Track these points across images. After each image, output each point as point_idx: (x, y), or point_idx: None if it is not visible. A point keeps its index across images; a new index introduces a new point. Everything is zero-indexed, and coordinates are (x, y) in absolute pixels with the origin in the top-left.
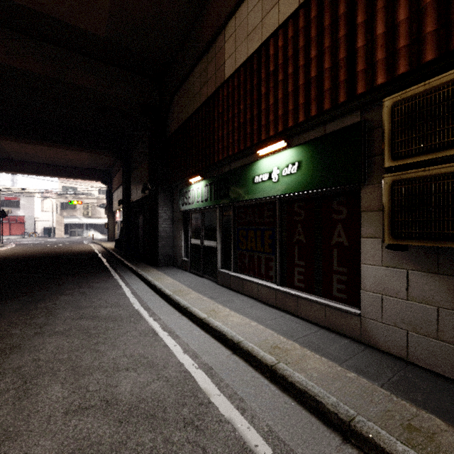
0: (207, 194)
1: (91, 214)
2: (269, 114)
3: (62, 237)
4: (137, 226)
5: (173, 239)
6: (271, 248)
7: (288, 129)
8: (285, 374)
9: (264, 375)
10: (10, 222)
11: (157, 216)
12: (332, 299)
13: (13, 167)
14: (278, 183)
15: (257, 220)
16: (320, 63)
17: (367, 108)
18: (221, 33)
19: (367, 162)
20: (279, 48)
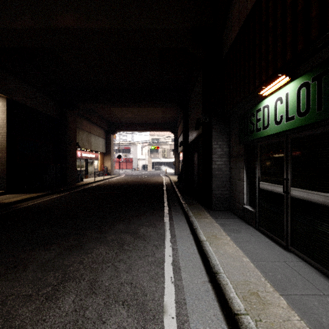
0: (307, 101)
1: (166, 156)
2: None
3: (150, 171)
4: (193, 163)
5: (230, 178)
6: None
7: None
8: None
9: None
10: (126, 161)
11: (210, 152)
12: None
13: (123, 128)
14: None
15: None
16: None
17: None
18: None
19: None
20: None
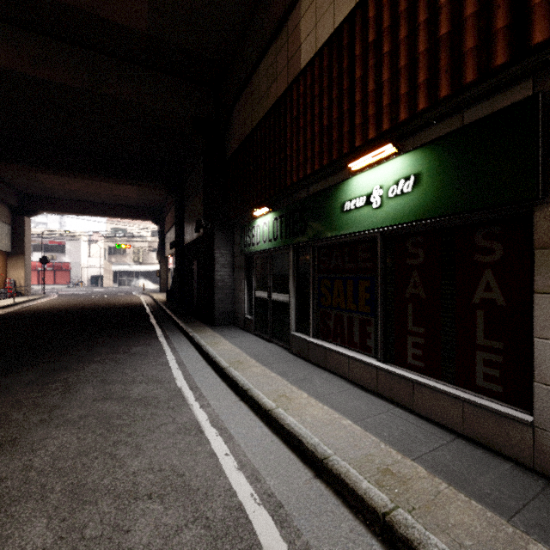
0: (276, 231)
1: (142, 260)
2: (368, 107)
3: (110, 286)
4: (192, 274)
5: (233, 290)
6: (369, 306)
7: (398, 125)
8: (411, 536)
9: (370, 528)
10: (54, 269)
11: (213, 261)
12: (474, 390)
13: (55, 206)
14: (381, 209)
15: (347, 266)
16: (457, 10)
17: (547, 72)
18: (296, 6)
19: (547, 163)
20: (383, 4)
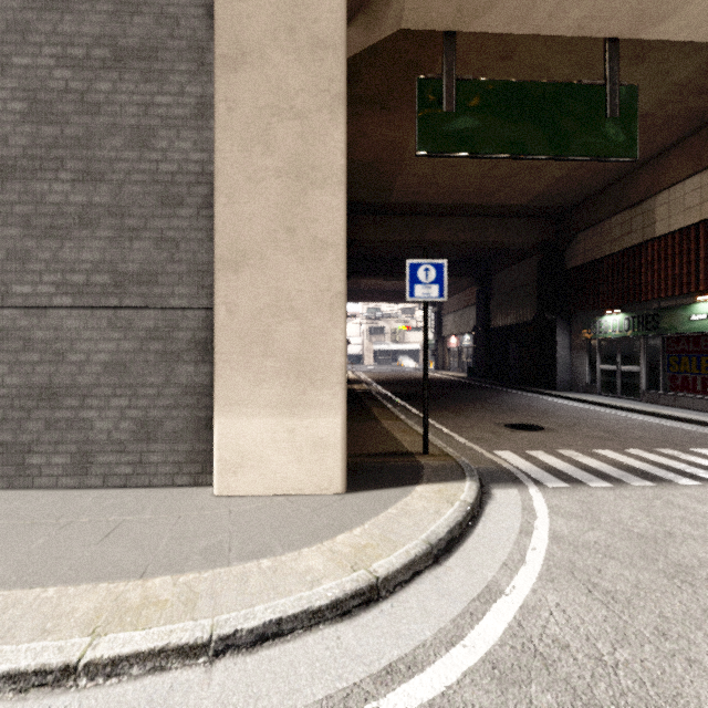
0: (628, 326)
1: (398, 339)
2: (707, 274)
3: (370, 365)
4: (506, 353)
5: (570, 366)
6: (707, 370)
7: None
8: None
9: None
10: None
11: (554, 344)
12: None
13: (357, 297)
14: None
15: (691, 349)
16: None
17: None
18: (651, 199)
19: None
20: None
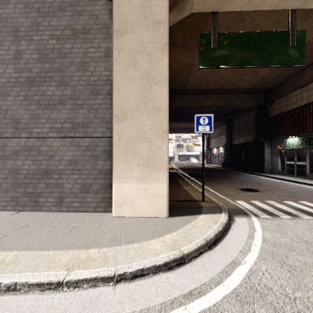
0: (300, 143)
1: (189, 150)
2: None
3: (177, 161)
4: (240, 156)
5: (271, 162)
6: None
7: None
8: None
9: None
10: None
11: (263, 152)
12: None
13: (171, 131)
14: None
15: None
16: None
17: None
18: (311, 83)
19: None
20: None
